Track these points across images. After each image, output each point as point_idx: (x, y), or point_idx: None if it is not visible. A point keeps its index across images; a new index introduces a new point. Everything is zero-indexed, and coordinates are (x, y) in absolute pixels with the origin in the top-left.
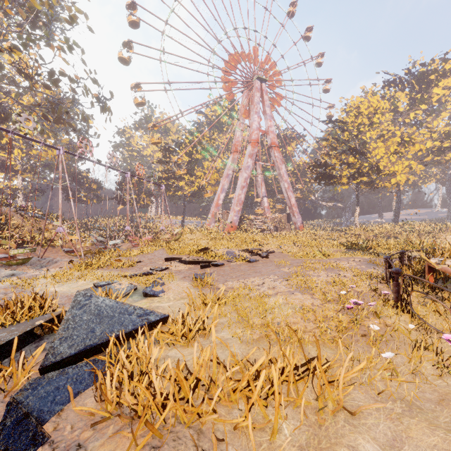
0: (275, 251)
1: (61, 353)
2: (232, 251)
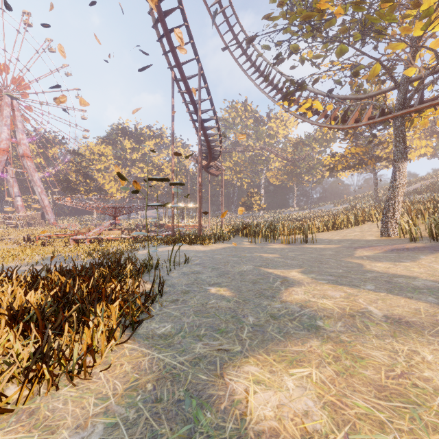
0: (12, 238)
1: None
2: None
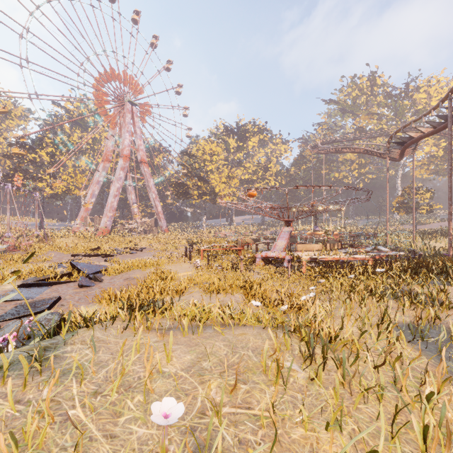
0: (147, 247)
1: (89, 272)
2: (117, 249)
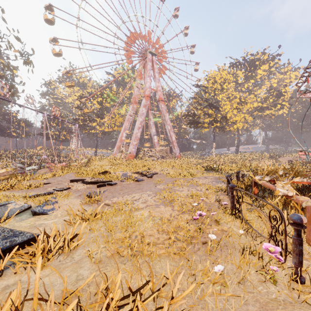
0: (159, 172)
1: None
2: (127, 173)
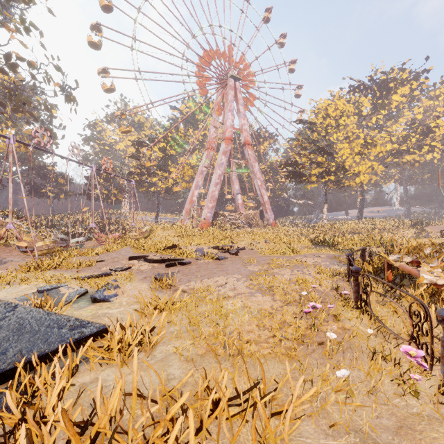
0: (246, 247)
1: None
2: (202, 249)
